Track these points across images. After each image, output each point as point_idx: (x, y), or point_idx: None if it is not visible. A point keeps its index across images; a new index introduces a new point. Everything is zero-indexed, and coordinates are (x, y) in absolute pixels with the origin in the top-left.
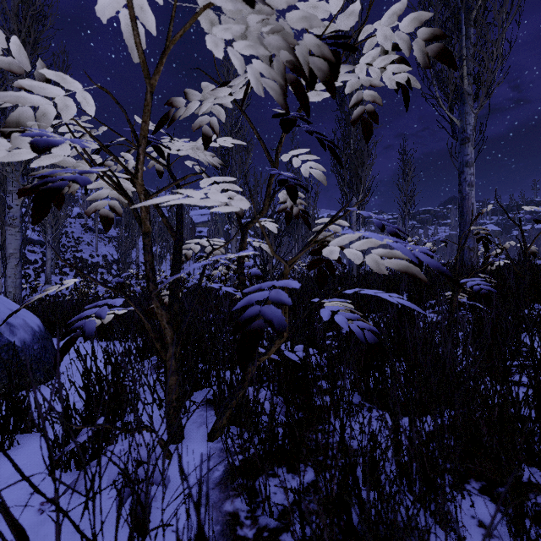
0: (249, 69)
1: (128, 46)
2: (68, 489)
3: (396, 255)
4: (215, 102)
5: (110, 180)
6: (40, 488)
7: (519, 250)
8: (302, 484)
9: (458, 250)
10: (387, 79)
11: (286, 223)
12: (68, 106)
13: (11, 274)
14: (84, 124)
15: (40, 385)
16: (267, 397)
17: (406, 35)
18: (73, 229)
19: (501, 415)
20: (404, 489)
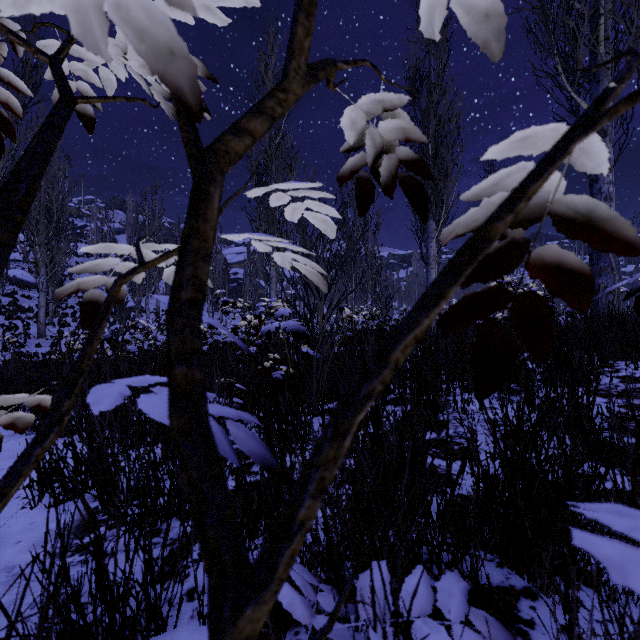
0: None
1: None
2: None
3: None
4: None
5: None
6: None
7: None
8: None
9: None
10: None
11: (359, 210)
12: None
13: None
14: None
15: None
16: None
17: None
18: None
19: None
20: None
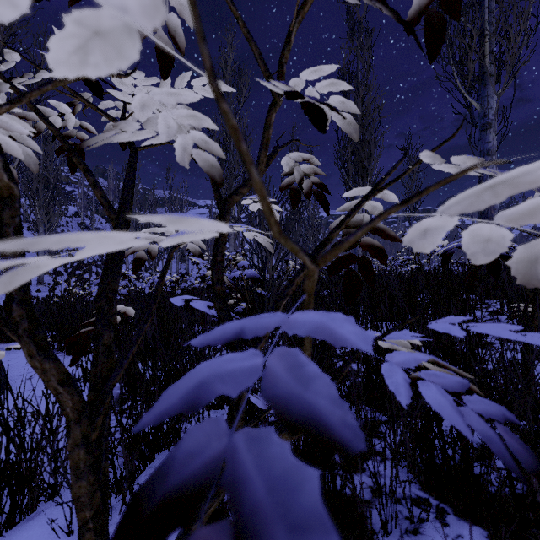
0: None
1: None
2: None
3: None
4: None
5: None
6: None
7: None
8: None
9: None
10: None
11: (293, 206)
12: None
13: None
14: None
15: None
16: None
17: None
18: (69, 228)
19: None
20: None
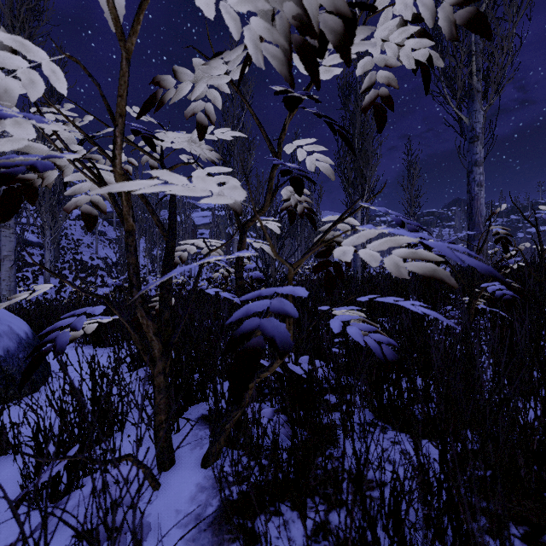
0: (246, 32)
1: (105, 11)
2: (35, 530)
3: (421, 257)
4: (209, 83)
5: (88, 171)
6: (6, 526)
7: (533, 252)
8: (311, 541)
9: (477, 252)
10: (405, 57)
11: (290, 222)
12: (35, 81)
13: (5, 277)
14: (67, 113)
15: (25, 397)
16: (269, 416)
17: (430, 0)
18: (73, 231)
19: (542, 444)
20: (437, 545)
